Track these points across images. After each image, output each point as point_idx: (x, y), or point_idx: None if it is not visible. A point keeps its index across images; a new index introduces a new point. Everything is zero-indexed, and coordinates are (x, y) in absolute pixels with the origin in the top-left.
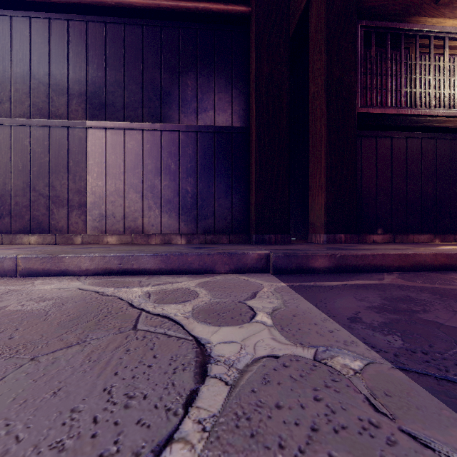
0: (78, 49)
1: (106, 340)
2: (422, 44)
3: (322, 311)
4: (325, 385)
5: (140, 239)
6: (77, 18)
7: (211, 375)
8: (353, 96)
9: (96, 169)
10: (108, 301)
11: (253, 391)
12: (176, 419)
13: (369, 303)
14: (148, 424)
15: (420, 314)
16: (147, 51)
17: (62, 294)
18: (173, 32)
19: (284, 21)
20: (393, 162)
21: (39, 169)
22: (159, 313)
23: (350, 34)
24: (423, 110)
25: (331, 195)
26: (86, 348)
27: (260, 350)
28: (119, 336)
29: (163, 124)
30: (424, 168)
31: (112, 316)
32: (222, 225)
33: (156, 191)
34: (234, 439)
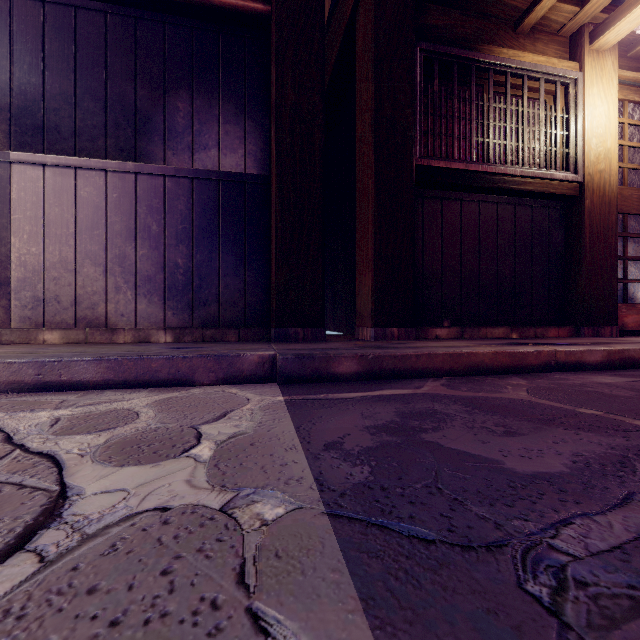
0: None
1: None
2: (498, 82)
3: (299, 436)
4: (200, 548)
5: (99, 336)
6: None
7: (28, 548)
8: (410, 142)
9: (27, 227)
10: None
11: (75, 569)
12: None
13: (374, 421)
14: None
15: (426, 434)
16: (113, 53)
17: None
18: (156, 28)
19: (317, 30)
20: (463, 233)
21: None
22: (44, 450)
23: (406, 59)
24: (498, 167)
25: (381, 274)
26: None
27: (151, 501)
28: None
29: (140, 164)
30: (501, 242)
31: None
32: (230, 315)
33: (127, 263)
34: None
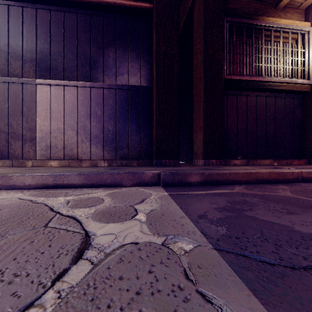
0: (30, 28)
1: (20, 235)
2: (266, 35)
3: (183, 211)
4: (161, 262)
5: (75, 163)
6: (29, 5)
7: (84, 258)
8: (221, 67)
9: (43, 113)
10: (36, 207)
11: (109, 268)
12: (43, 290)
13: (217, 205)
14: (20, 295)
15: (246, 212)
16: (80, 31)
17: (4, 202)
18: (99, 19)
19: (175, 15)
20: (248, 112)
21: (1, 113)
22: (69, 214)
23: (219, 26)
24: (266, 78)
25: (207, 133)
26: (1, 241)
27: (128, 239)
28: (31, 232)
29: (92, 83)
30: (267, 116)
31: (33, 218)
32: (133, 153)
33: (86, 129)
34: (78, 303)
